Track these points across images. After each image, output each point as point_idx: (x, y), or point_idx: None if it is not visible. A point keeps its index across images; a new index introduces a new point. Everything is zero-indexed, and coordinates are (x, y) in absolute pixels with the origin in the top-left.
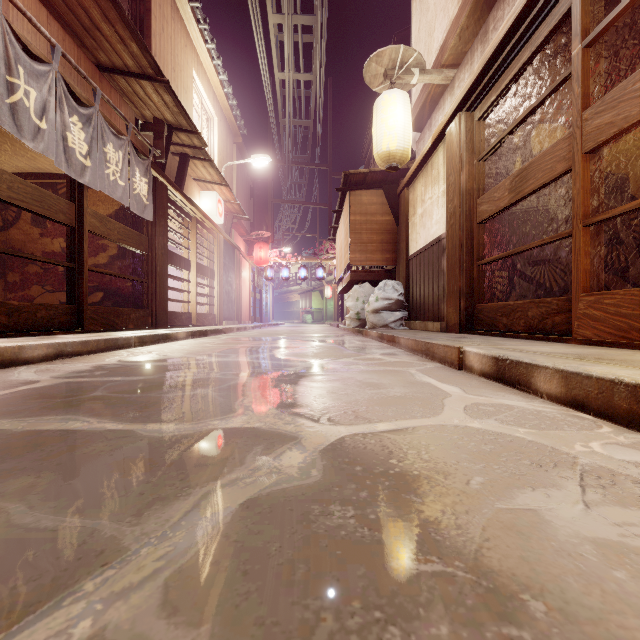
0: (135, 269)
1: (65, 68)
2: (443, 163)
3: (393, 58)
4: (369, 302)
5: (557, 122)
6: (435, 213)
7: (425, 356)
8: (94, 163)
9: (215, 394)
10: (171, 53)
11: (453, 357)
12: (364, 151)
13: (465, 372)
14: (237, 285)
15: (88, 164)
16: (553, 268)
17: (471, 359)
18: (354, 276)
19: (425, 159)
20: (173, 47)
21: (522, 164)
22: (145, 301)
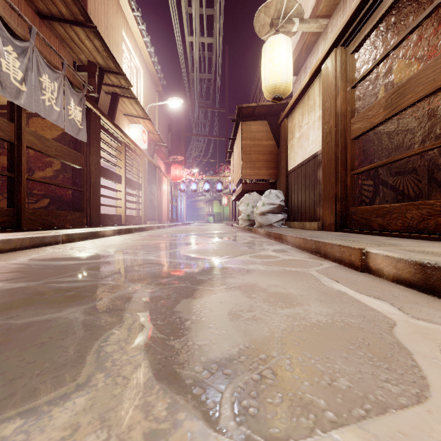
0: (74, 180)
1: (5, 9)
2: (319, 93)
3: (278, 9)
4: (257, 206)
5: (414, 57)
6: (311, 135)
7: (315, 253)
8: (29, 89)
9: (81, 319)
10: (104, 15)
11: (353, 258)
12: (251, 98)
13: (369, 274)
14: (158, 195)
15: (23, 89)
16: (411, 178)
17: (378, 262)
18: (245, 187)
19: (302, 93)
20: (106, 10)
21: (385, 92)
22: (81, 205)
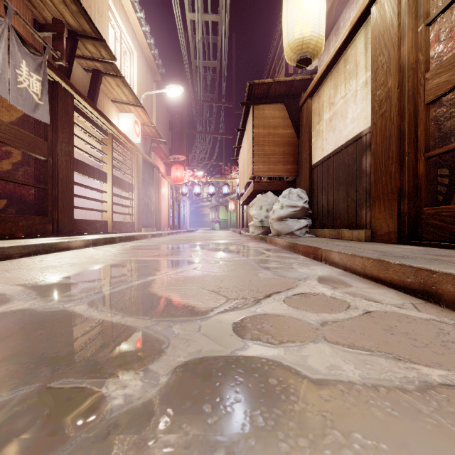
0: (36, 175)
1: None
2: (364, 49)
3: None
4: (274, 210)
5: None
6: (351, 110)
7: (417, 294)
8: None
9: None
10: None
11: None
12: None
13: None
14: (156, 198)
15: None
16: None
17: None
18: (257, 186)
19: (336, 56)
20: None
21: None
22: (44, 208)
